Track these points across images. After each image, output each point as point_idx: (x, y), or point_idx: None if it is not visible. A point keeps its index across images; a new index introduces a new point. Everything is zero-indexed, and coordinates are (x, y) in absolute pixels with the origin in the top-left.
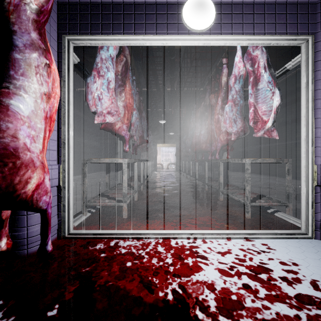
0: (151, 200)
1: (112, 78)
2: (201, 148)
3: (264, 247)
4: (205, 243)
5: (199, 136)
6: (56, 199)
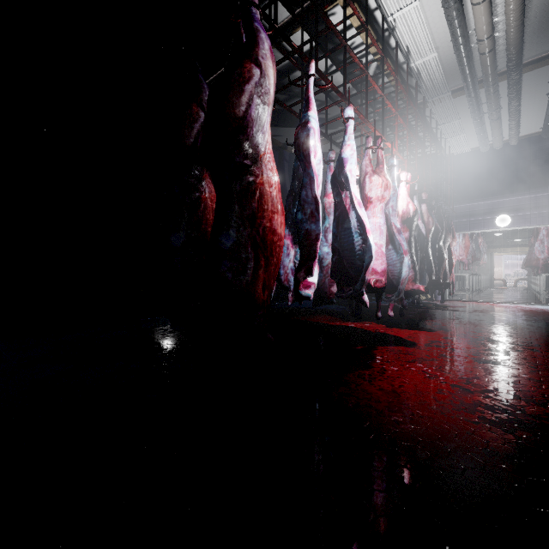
0: (482, 299)
1: (461, 240)
2: (533, 265)
3: (531, 306)
4: (505, 304)
5: (532, 255)
6: None
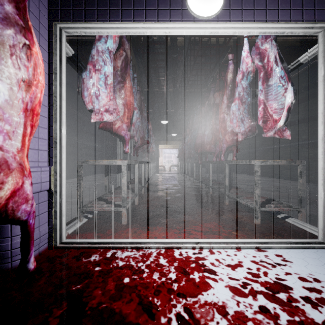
0: (153, 204)
1: (110, 72)
2: (205, 149)
3: (278, 258)
4: (212, 254)
5: (203, 137)
6: (47, 204)
